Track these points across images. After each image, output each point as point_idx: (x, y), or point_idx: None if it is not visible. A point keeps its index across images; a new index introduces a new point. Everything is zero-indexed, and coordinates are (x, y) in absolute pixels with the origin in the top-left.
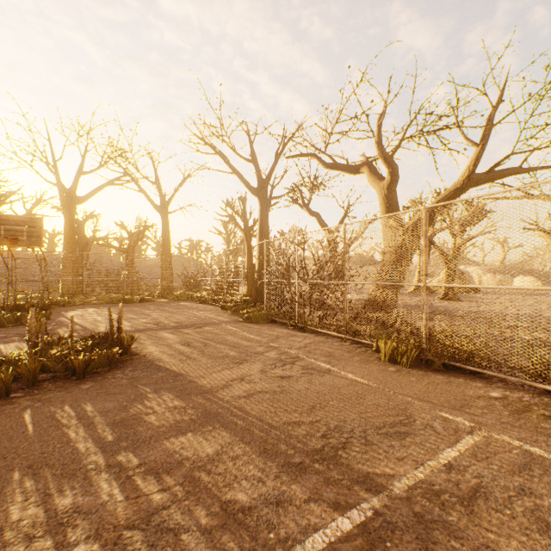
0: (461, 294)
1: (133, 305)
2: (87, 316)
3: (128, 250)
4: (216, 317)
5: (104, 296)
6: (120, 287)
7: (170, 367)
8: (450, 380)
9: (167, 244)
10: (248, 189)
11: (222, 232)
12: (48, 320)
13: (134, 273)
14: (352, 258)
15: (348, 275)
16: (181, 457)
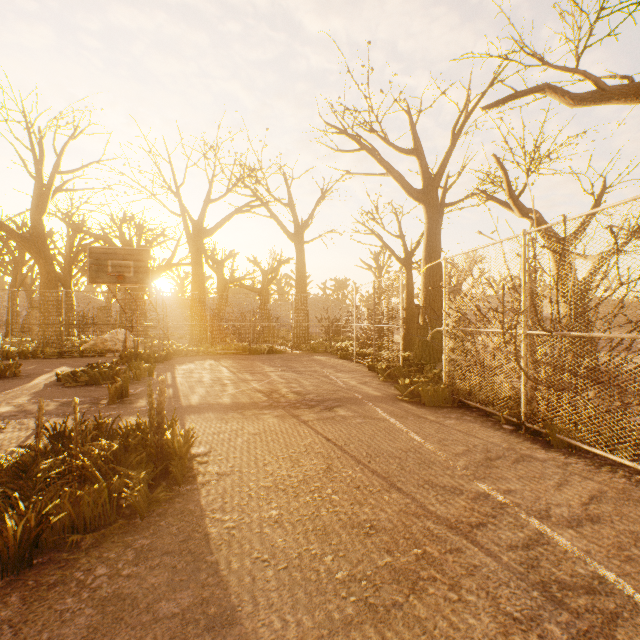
0: None
1: (258, 357)
2: (196, 372)
3: (262, 291)
4: (359, 386)
5: (228, 345)
6: (250, 334)
7: (225, 555)
8: None
9: (301, 280)
10: (408, 194)
11: (371, 266)
12: (150, 377)
13: (268, 317)
14: None
15: None
16: None
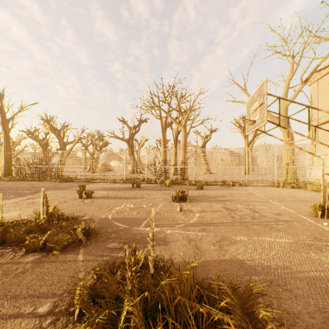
0: (106, 171)
1: None
2: None
3: None
4: None
5: None
6: None
7: None
8: (69, 182)
9: None
10: None
11: None
12: None
13: None
14: (51, 160)
15: (51, 164)
16: (19, 189)
